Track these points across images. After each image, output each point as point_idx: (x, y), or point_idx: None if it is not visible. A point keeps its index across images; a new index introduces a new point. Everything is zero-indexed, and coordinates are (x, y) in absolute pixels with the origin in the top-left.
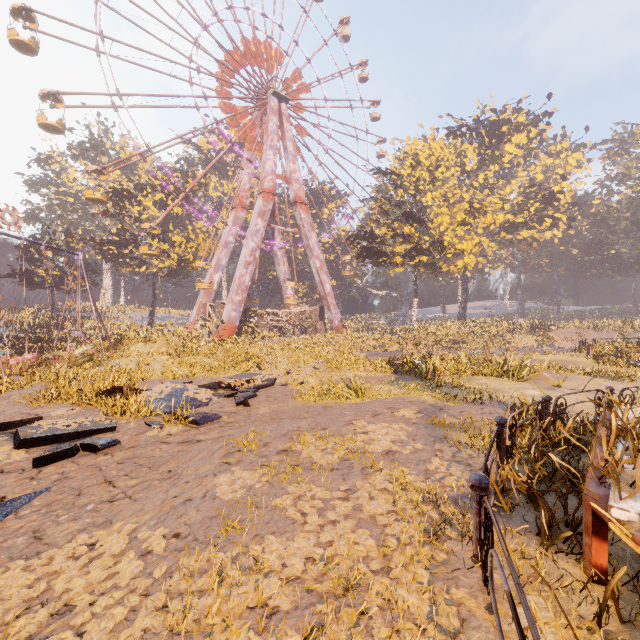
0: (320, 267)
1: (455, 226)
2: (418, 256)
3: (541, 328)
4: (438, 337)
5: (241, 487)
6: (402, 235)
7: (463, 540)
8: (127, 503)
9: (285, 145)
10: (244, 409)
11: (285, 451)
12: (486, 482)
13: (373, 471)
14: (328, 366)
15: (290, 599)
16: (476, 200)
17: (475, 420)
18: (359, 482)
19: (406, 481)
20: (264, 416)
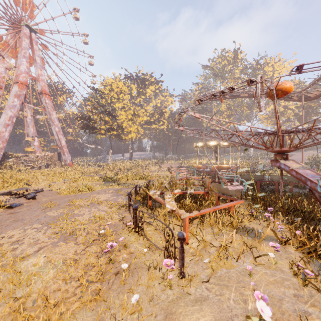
0: (58, 131)
1: (128, 120)
2: (112, 131)
3: (159, 163)
4: (121, 167)
5: (58, 213)
6: (105, 121)
7: (126, 209)
8: (2, 230)
9: (34, 58)
10: (34, 200)
11: (68, 205)
12: (130, 193)
13: (102, 203)
14: (71, 181)
15: (87, 221)
16: (136, 111)
17: (132, 190)
18: (98, 206)
19: (112, 202)
20: (47, 201)
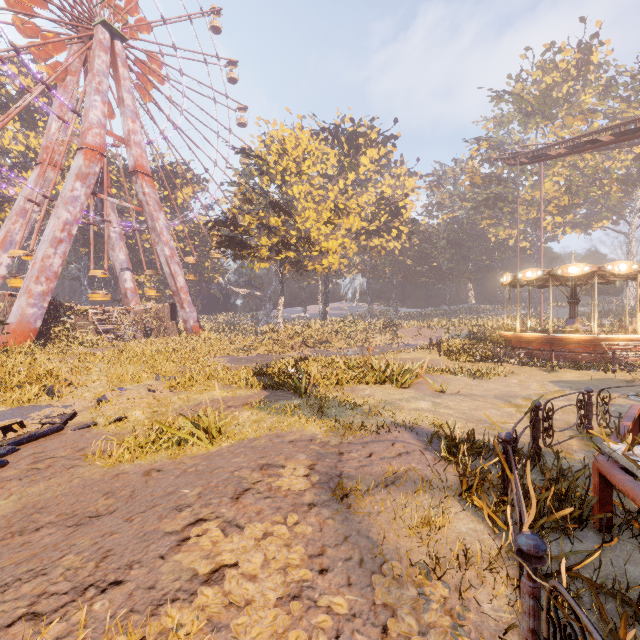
0: (170, 256)
1: (322, 223)
2: (285, 251)
3: (391, 327)
4: (304, 337)
5: None
6: (268, 227)
7: None
8: None
9: (121, 96)
10: None
11: None
12: None
13: None
14: (170, 385)
15: None
16: (341, 200)
17: (398, 474)
18: None
19: None
20: None
